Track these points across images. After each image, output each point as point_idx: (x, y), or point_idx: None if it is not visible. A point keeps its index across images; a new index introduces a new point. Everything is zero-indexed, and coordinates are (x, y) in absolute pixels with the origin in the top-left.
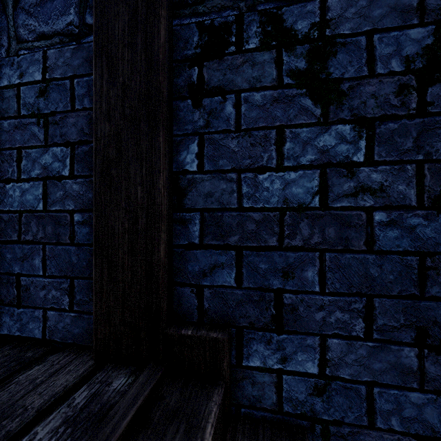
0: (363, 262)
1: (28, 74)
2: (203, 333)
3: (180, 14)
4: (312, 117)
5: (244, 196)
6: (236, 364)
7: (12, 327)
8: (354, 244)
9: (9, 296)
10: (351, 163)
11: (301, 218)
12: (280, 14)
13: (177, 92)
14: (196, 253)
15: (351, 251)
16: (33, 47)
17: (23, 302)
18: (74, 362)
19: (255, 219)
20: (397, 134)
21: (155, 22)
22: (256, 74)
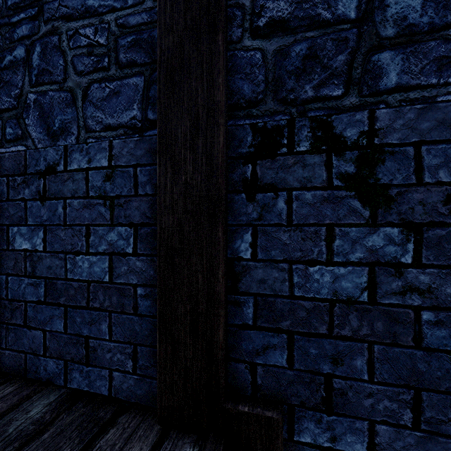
0: (411, 356)
1: (96, 160)
2: (259, 411)
3: (235, 116)
4: (361, 218)
5: (295, 285)
6: (287, 438)
7: (81, 383)
8: (402, 340)
9: (78, 355)
10: (399, 264)
11: (350, 310)
12: (329, 121)
13: (232, 186)
14: (249, 333)
15: (399, 346)
16: (100, 137)
17: (91, 361)
18: (142, 426)
19: (306, 307)
20: (445, 240)
21: (214, 129)
22: (307, 175)
